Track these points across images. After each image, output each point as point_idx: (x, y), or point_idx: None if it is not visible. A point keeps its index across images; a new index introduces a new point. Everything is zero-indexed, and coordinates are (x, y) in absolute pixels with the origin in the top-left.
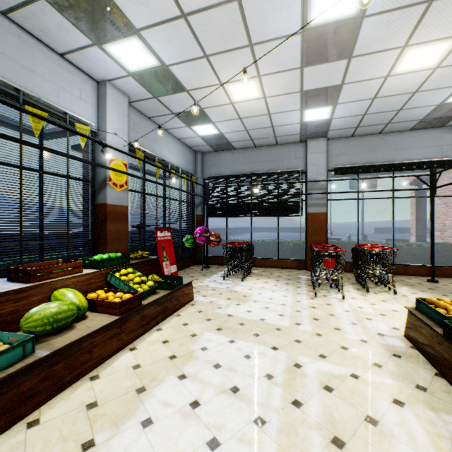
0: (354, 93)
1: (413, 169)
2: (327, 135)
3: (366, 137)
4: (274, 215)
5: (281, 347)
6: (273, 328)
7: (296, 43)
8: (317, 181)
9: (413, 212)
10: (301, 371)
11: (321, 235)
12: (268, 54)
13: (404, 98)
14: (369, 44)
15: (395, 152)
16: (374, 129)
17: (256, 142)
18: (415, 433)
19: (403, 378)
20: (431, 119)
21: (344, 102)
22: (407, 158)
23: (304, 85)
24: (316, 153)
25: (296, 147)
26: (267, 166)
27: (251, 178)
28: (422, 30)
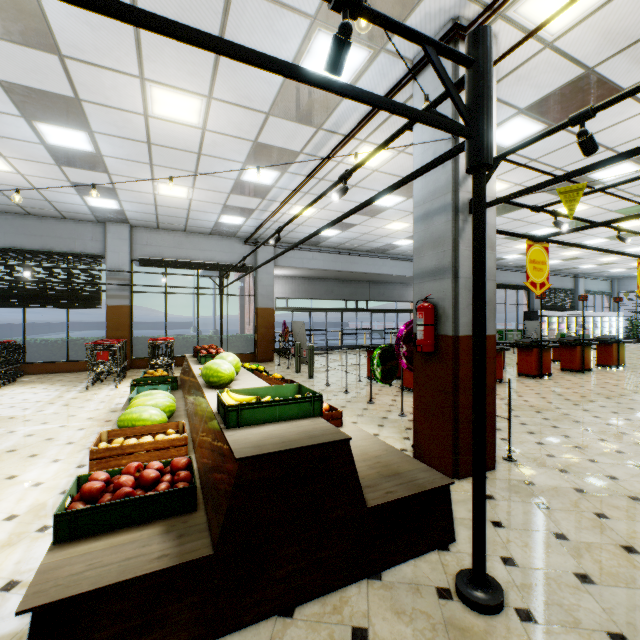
0: (133, 197)
1: (213, 269)
2: (129, 222)
3: (173, 232)
4: (61, 307)
5: (5, 426)
6: (7, 418)
7: (41, 148)
8: (116, 271)
9: (240, 307)
10: (13, 433)
11: (124, 330)
12: (7, 144)
13: (184, 211)
14: (121, 171)
15: (199, 252)
16: (177, 227)
17: (30, 210)
18: (76, 436)
19: (103, 419)
20: (221, 230)
21: (127, 200)
22: (209, 259)
23: (71, 178)
24: (117, 239)
25: (94, 228)
26: (51, 243)
27: (25, 255)
28: (159, 176)
